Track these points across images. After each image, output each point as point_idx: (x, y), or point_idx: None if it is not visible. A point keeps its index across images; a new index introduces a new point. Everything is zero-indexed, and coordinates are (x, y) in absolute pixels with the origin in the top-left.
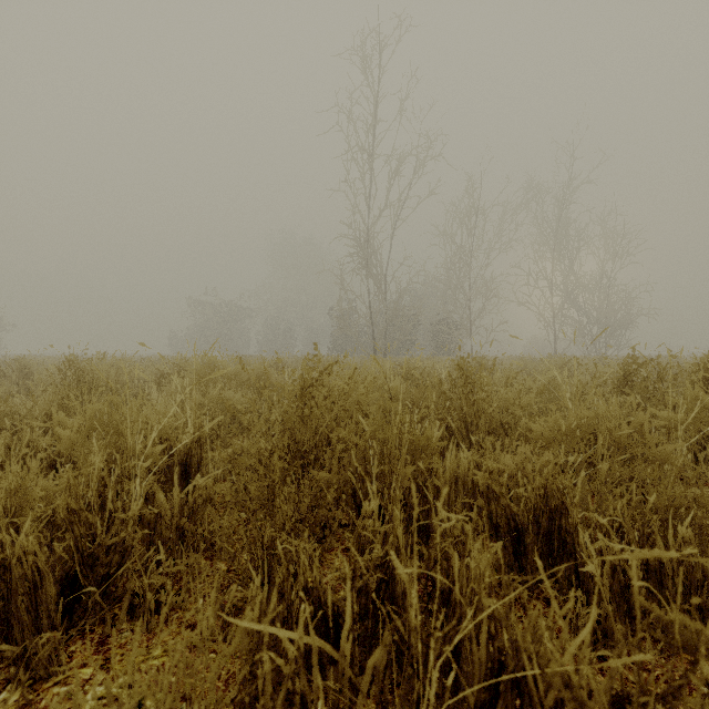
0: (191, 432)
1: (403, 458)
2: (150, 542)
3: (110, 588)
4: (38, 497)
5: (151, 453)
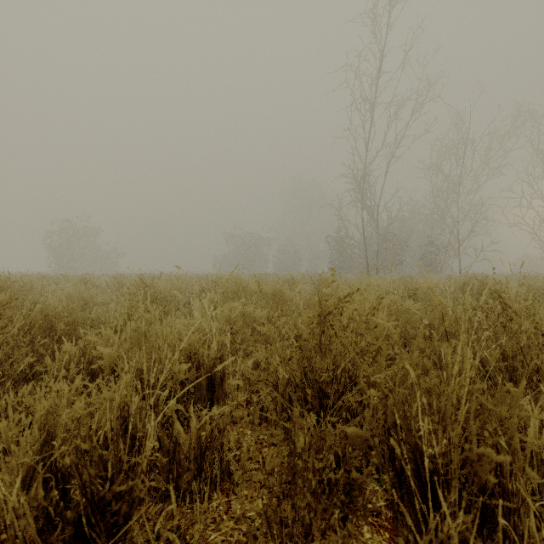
0: (215, 348)
1: (474, 432)
2: (169, 470)
3: (119, 538)
4: (63, 425)
5: (178, 371)
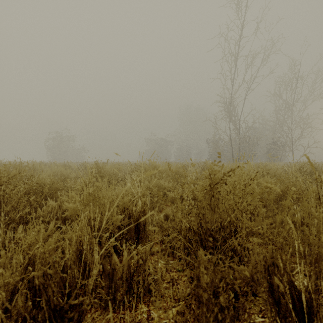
0: (140, 206)
1: None
2: (109, 286)
3: None
4: (39, 254)
5: (116, 220)
